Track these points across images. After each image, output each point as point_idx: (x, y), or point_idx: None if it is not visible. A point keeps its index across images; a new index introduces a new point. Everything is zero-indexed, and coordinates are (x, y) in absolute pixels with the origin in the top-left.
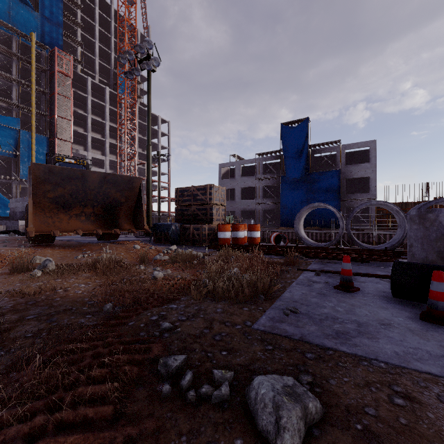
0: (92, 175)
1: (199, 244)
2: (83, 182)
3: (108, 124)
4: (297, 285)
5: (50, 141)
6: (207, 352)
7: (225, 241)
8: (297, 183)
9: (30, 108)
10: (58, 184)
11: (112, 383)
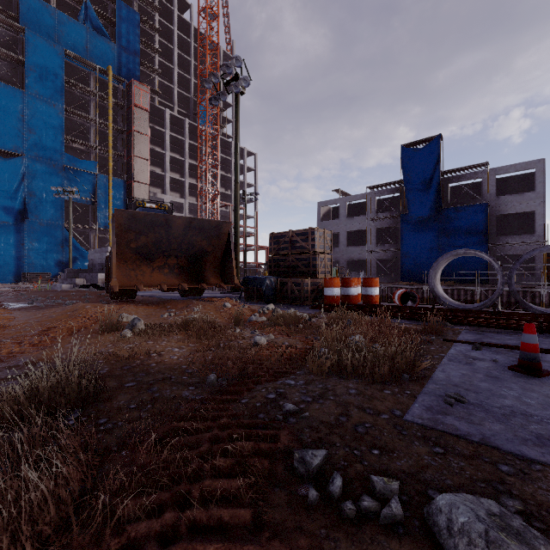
0: (177, 221)
1: (300, 303)
2: (167, 229)
3: (187, 161)
4: (450, 362)
5: (127, 185)
6: (352, 448)
7: (333, 299)
8: (425, 223)
9: (108, 149)
10: (141, 233)
11: (243, 479)
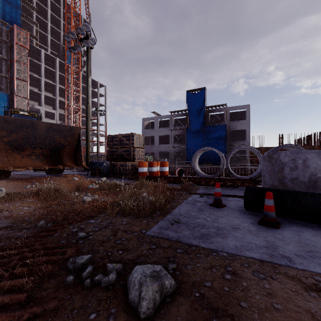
0: (40, 125)
1: (124, 176)
2: (33, 130)
3: (58, 86)
4: (185, 204)
5: (10, 97)
6: (108, 252)
7: (143, 174)
8: (198, 133)
9: None
10: (12, 131)
11: (29, 278)
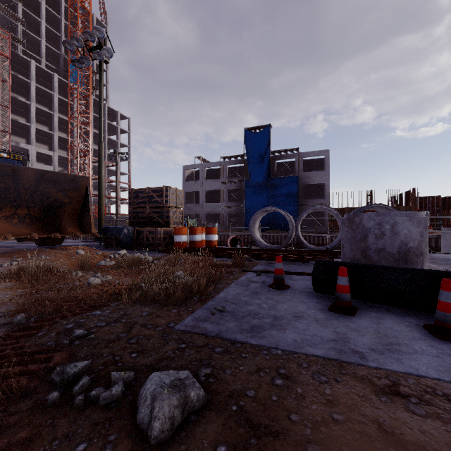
0: (26, 172)
1: (153, 248)
2: (15, 180)
3: (57, 115)
4: (235, 285)
5: None
6: (116, 355)
7: (182, 244)
8: (260, 187)
9: None
10: None
11: None
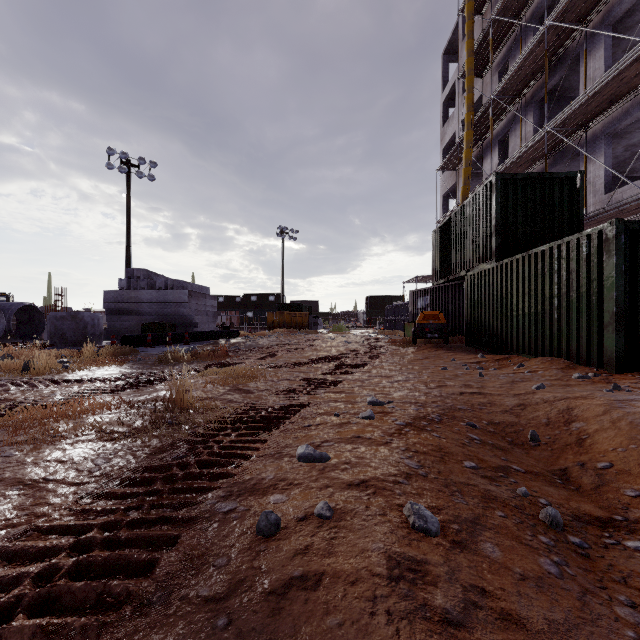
0: None
1: None
2: None
3: None
4: None
5: None
6: None
7: None
8: None
9: None
10: None
11: None
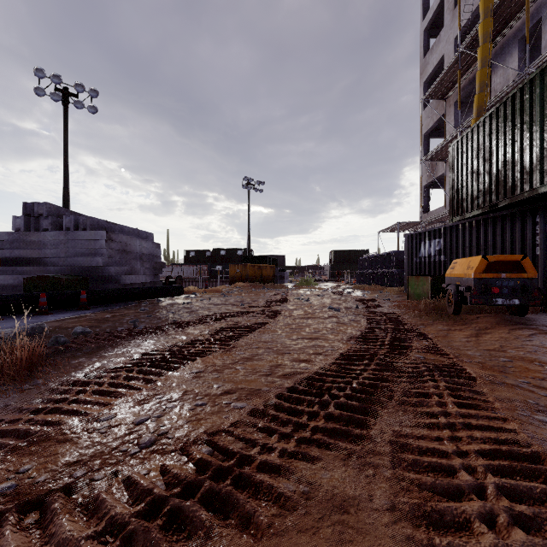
0: None
1: None
2: None
3: None
4: None
5: None
6: None
7: None
8: None
9: None
10: None
11: None
